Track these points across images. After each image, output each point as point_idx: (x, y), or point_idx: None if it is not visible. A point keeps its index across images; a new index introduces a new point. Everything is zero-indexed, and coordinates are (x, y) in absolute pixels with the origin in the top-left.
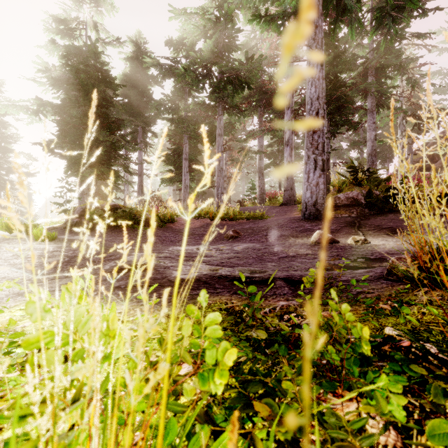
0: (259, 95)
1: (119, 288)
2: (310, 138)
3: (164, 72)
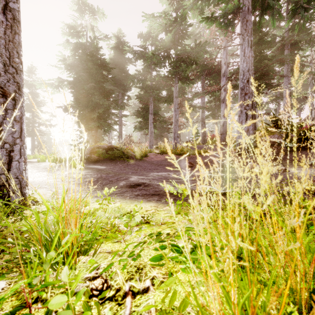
0: (202, 67)
1: (139, 195)
2: (242, 98)
3: (137, 56)
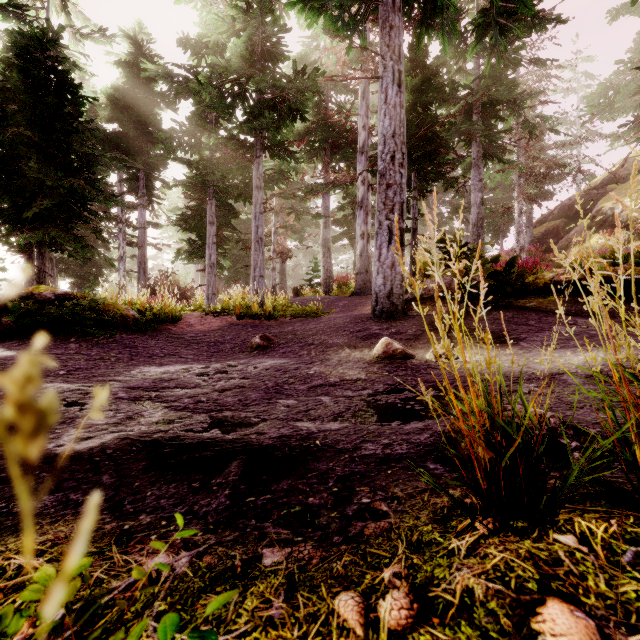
0: (323, 133)
1: None
2: (382, 195)
3: (177, 87)
